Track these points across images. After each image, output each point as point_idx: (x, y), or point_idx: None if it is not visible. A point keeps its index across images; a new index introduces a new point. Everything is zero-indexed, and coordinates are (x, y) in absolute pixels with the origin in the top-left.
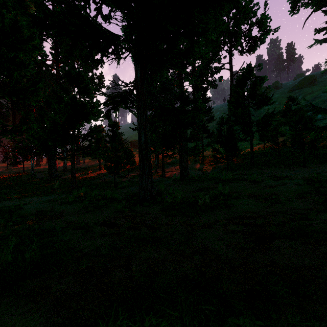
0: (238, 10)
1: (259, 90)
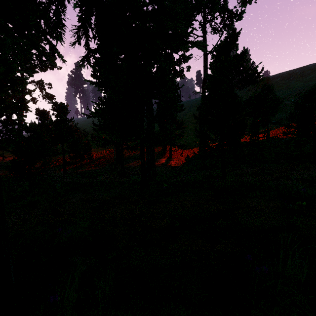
0: None
1: (247, 61)
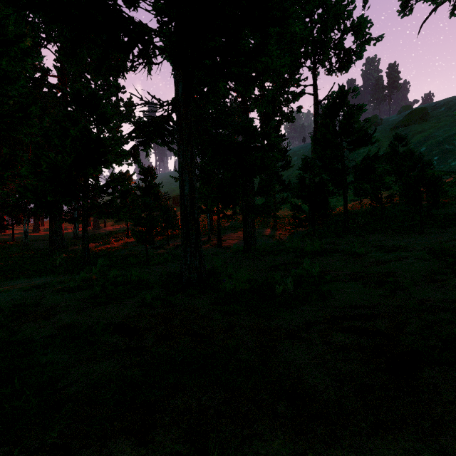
0: (326, 10)
1: (356, 122)
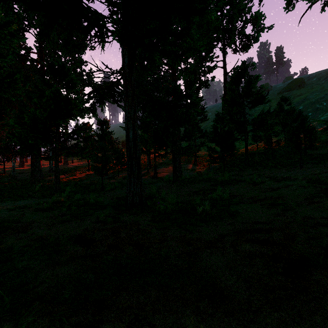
0: (232, 7)
1: (254, 88)
